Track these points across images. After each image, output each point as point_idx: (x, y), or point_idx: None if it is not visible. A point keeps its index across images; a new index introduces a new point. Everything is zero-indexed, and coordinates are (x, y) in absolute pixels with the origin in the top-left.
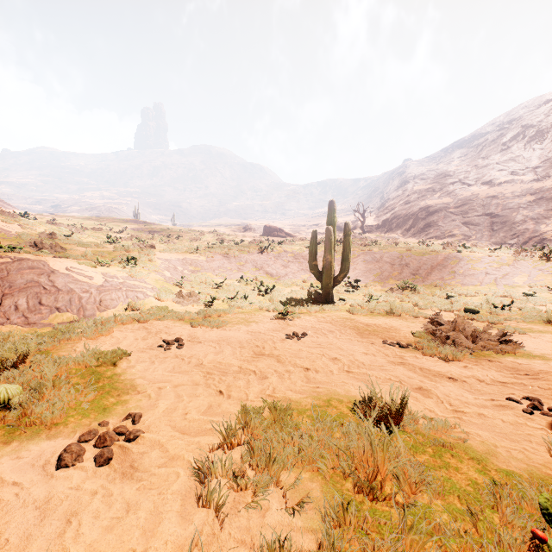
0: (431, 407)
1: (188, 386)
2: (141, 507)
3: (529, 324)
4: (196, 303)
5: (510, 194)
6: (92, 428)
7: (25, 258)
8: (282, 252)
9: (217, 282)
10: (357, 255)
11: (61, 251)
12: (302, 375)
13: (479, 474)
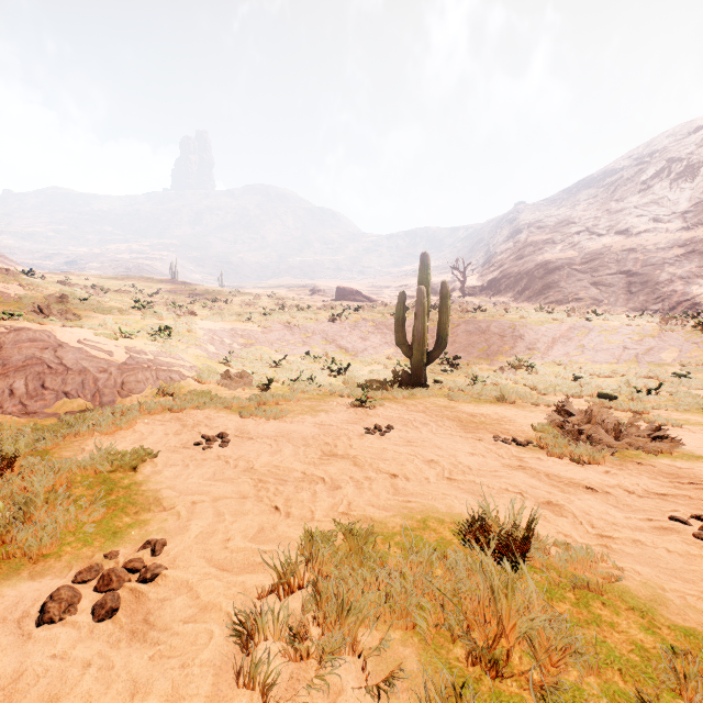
0: (567, 530)
1: (232, 500)
2: (154, 688)
3: (684, 414)
4: (247, 386)
5: (652, 246)
6: (95, 561)
7: (24, 327)
8: (360, 320)
9: (276, 359)
10: (457, 325)
11: (74, 319)
12: (387, 484)
13: (646, 634)
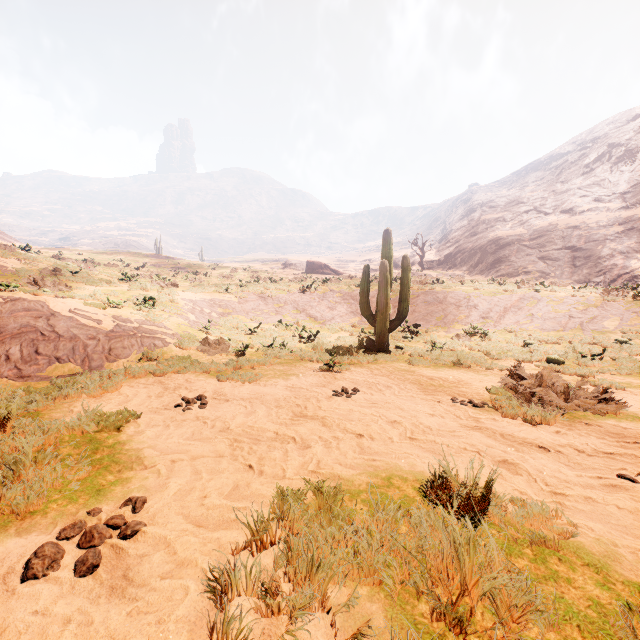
0: (522, 488)
1: (209, 459)
2: None
3: (626, 378)
4: (225, 351)
5: (594, 224)
6: (79, 518)
7: (20, 298)
8: (328, 291)
9: (251, 327)
10: (416, 295)
11: (66, 290)
12: (354, 443)
13: (602, 590)
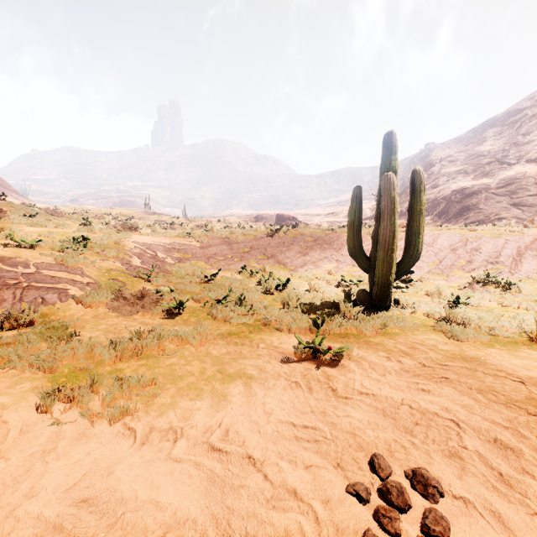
0: None
1: None
2: None
3: None
4: (146, 311)
5: None
6: None
7: None
8: (298, 235)
9: (210, 274)
10: (399, 238)
11: None
12: None
13: None
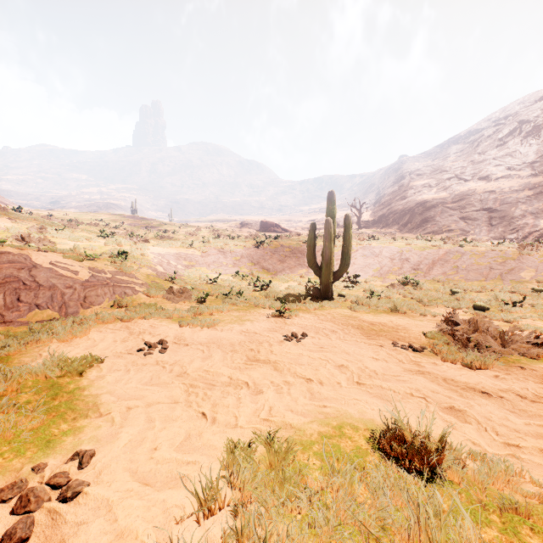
0: (475, 439)
1: (164, 405)
2: None
3: None
4: (187, 299)
5: (507, 189)
6: (21, 475)
7: (6, 251)
8: (279, 246)
9: (212, 277)
10: (355, 250)
11: (50, 245)
12: (304, 389)
13: None
